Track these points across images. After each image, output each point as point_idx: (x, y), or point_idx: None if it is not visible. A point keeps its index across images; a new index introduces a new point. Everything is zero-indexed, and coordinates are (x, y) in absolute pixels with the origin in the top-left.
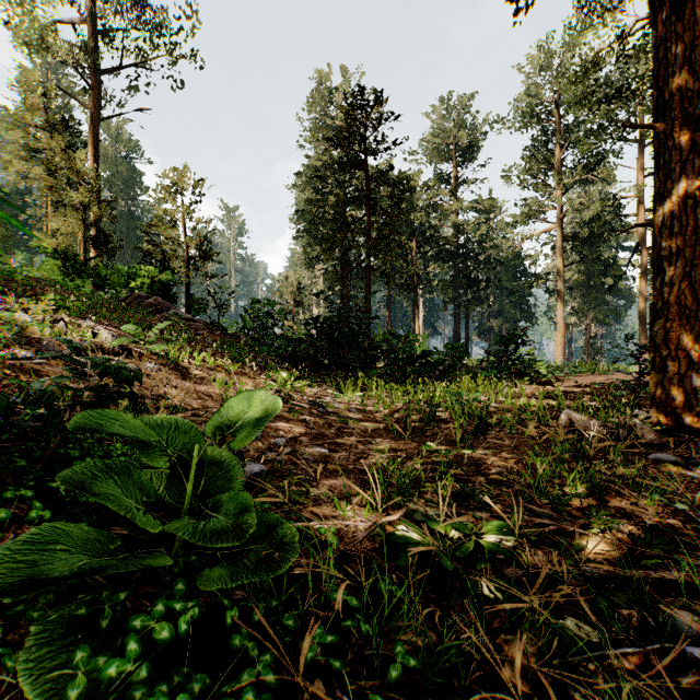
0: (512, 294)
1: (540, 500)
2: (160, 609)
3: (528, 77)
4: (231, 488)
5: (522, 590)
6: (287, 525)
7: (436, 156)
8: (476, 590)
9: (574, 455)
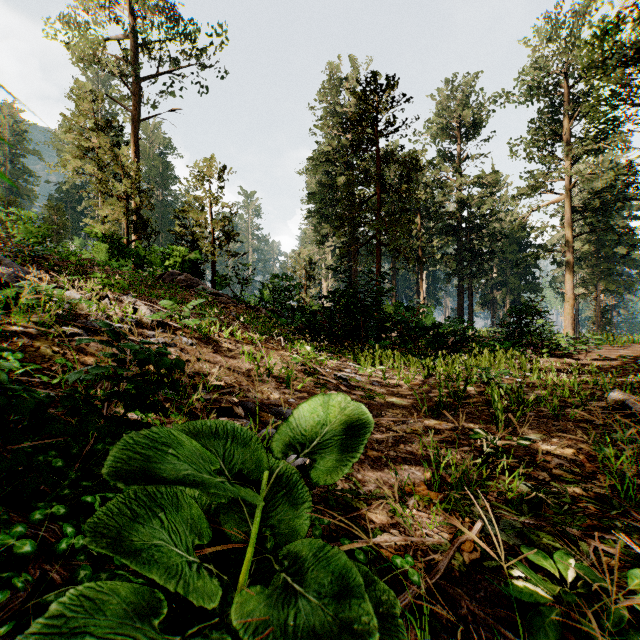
0: (517, 266)
1: (634, 511)
2: None
3: (535, 50)
4: (296, 517)
5: None
6: (380, 585)
7: (440, 135)
8: None
9: None
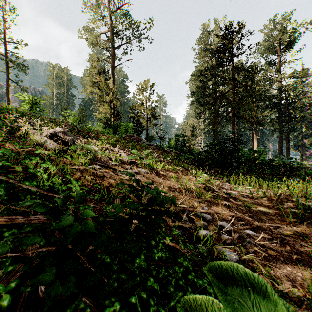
0: None
1: None
2: None
3: None
4: None
5: None
6: None
7: (267, 52)
8: None
9: None
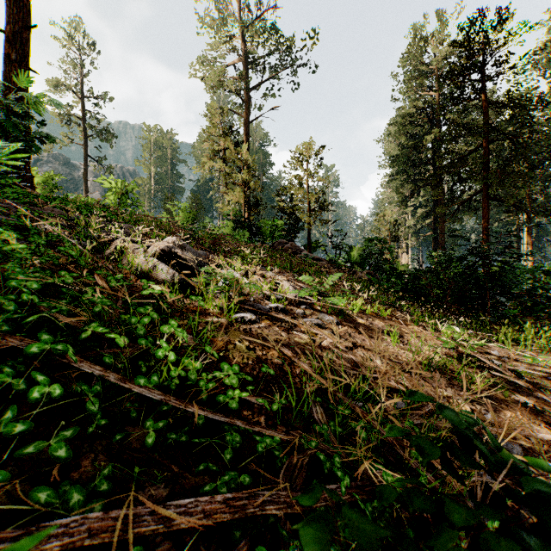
0: None
1: None
2: None
3: None
4: None
5: None
6: None
7: None
8: None
9: None
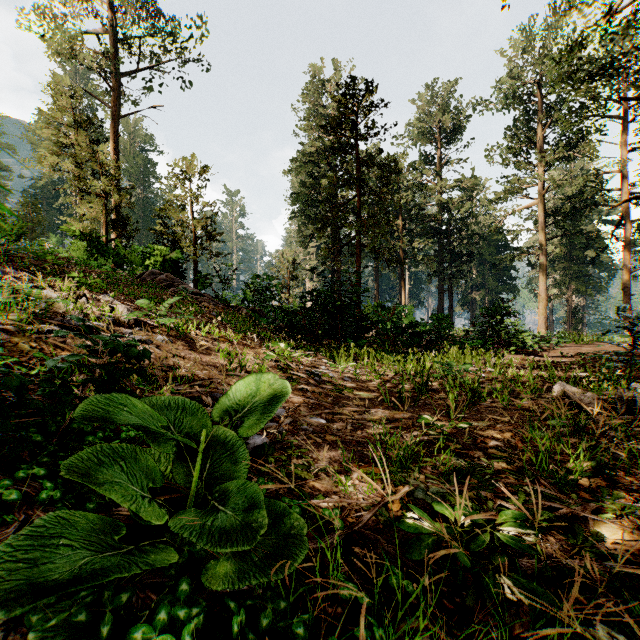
0: (494, 268)
1: (544, 479)
2: (162, 617)
3: (511, 60)
4: (236, 471)
5: (546, 591)
6: (294, 515)
7: (422, 139)
8: (497, 592)
9: (573, 430)
